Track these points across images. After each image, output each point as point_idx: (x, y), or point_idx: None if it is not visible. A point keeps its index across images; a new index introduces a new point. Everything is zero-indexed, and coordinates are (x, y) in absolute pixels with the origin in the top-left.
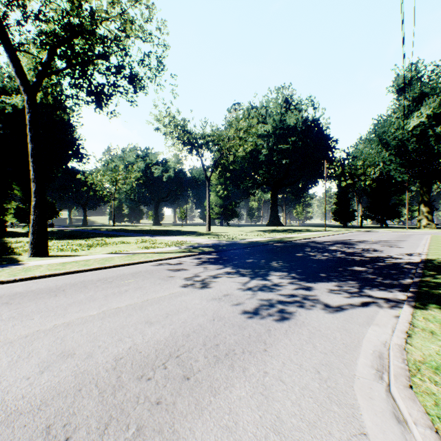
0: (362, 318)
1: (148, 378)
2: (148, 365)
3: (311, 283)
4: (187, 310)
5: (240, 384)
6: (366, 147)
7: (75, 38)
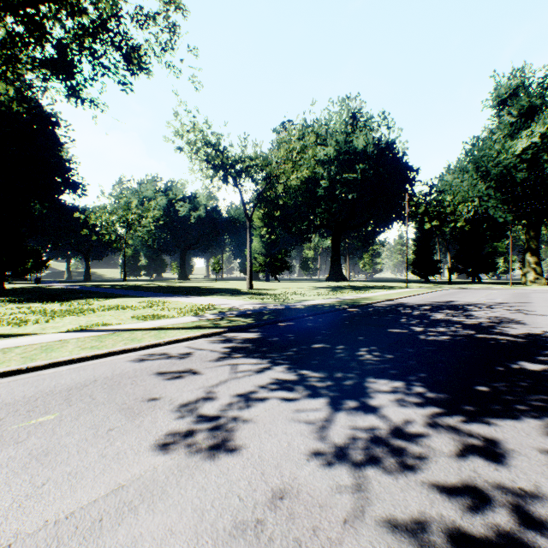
0: None
1: None
2: None
3: (481, 423)
4: None
5: None
6: (457, 178)
7: None
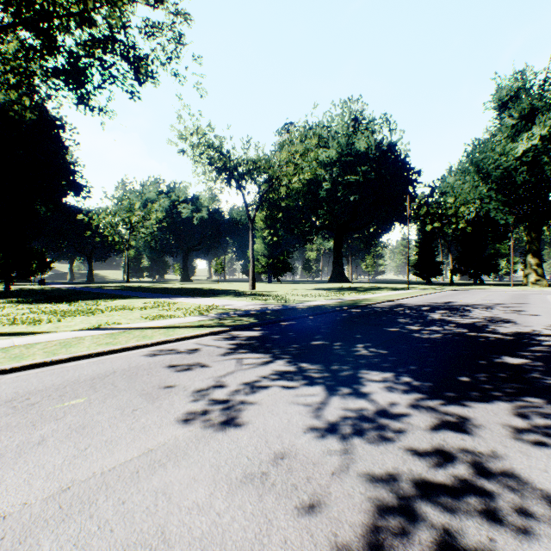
0: None
1: None
2: None
3: (456, 406)
4: None
5: None
6: (458, 180)
7: None
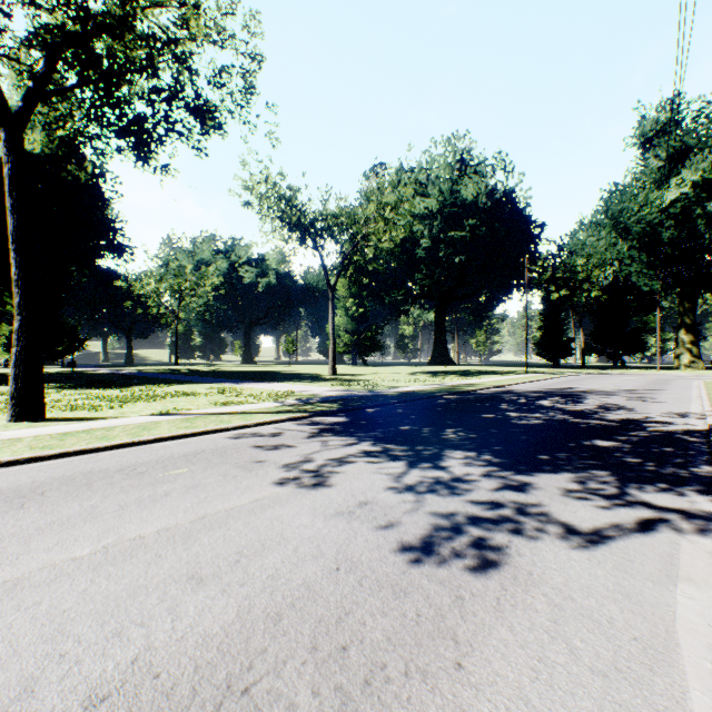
0: (653, 562)
1: None
2: None
3: (524, 475)
4: (281, 543)
5: None
6: (592, 235)
7: (97, 35)
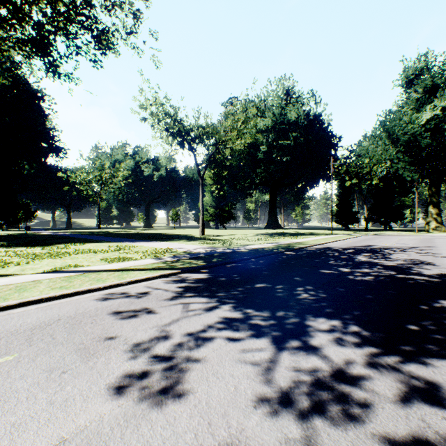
0: None
1: None
2: None
3: (418, 364)
4: None
5: None
6: (372, 144)
7: None
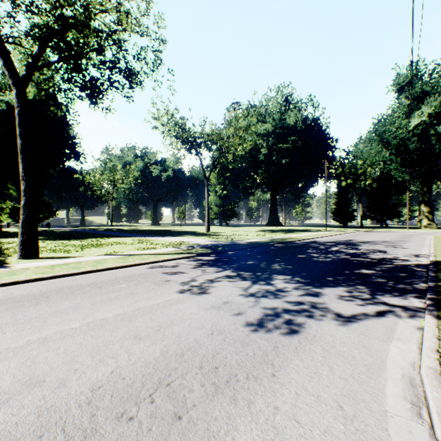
0: (381, 331)
1: (130, 417)
2: (131, 397)
3: (317, 288)
4: (182, 321)
5: (245, 426)
6: (367, 146)
7: (68, 30)
